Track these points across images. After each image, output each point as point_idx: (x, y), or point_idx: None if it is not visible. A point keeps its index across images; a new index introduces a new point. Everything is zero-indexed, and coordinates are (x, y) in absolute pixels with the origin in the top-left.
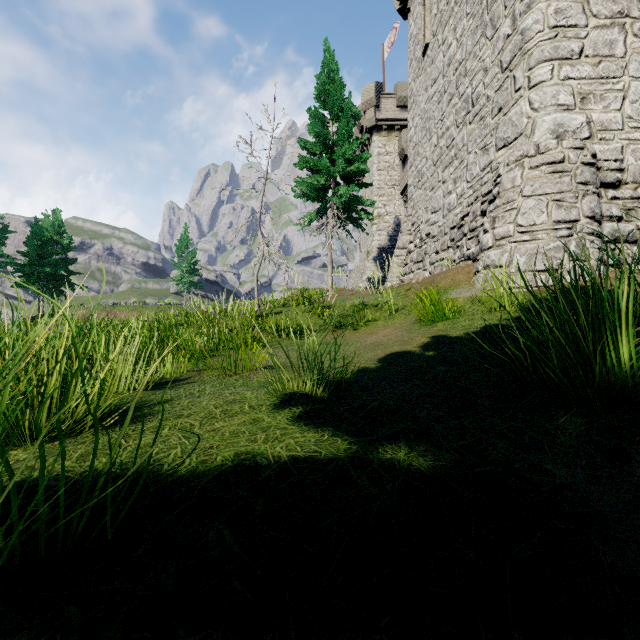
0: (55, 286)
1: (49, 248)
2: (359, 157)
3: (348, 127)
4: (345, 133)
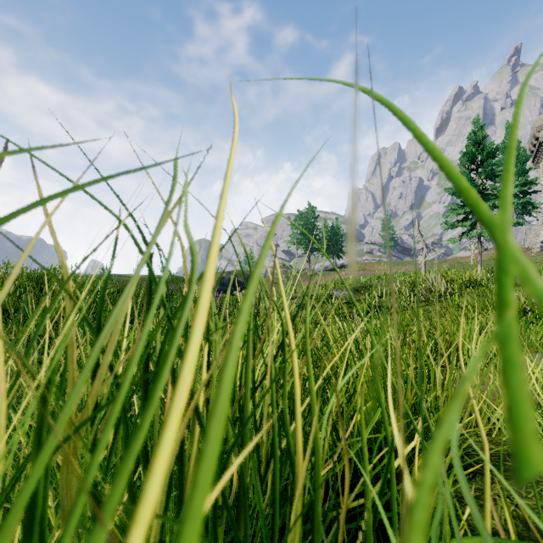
0: (338, 254)
1: (339, 237)
2: (530, 181)
3: (522, 167)
4: (520, 171)
